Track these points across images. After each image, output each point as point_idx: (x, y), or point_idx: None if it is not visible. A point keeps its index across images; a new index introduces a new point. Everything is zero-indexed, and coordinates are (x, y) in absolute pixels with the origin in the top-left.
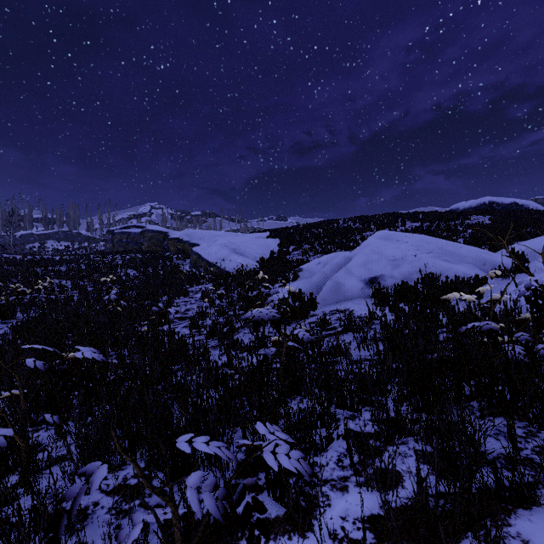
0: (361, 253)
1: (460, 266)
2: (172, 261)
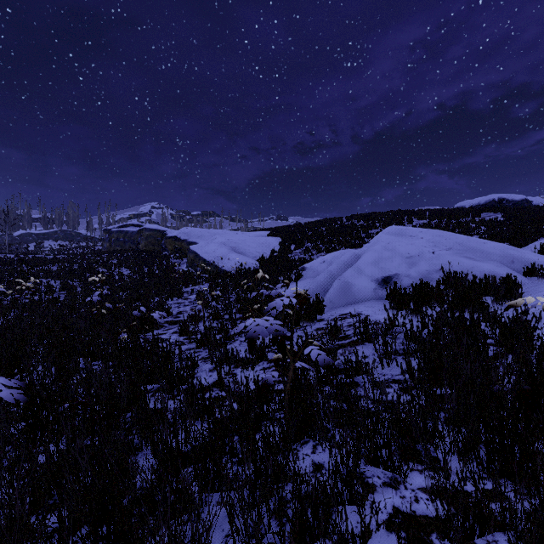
0: (372, 250)
1: (486, 264)
2: (169, 260)
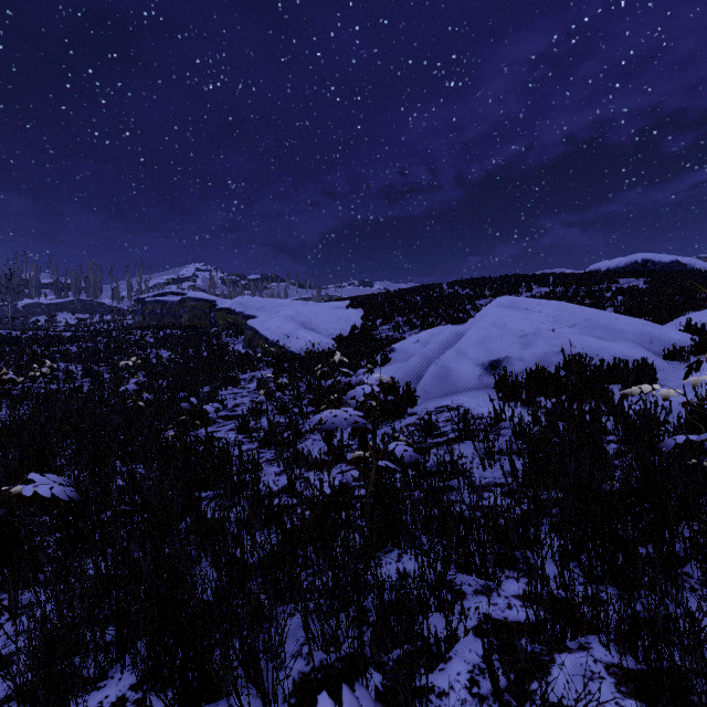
0: (477, 327)
1: (617, 344)
2: (221, 339)
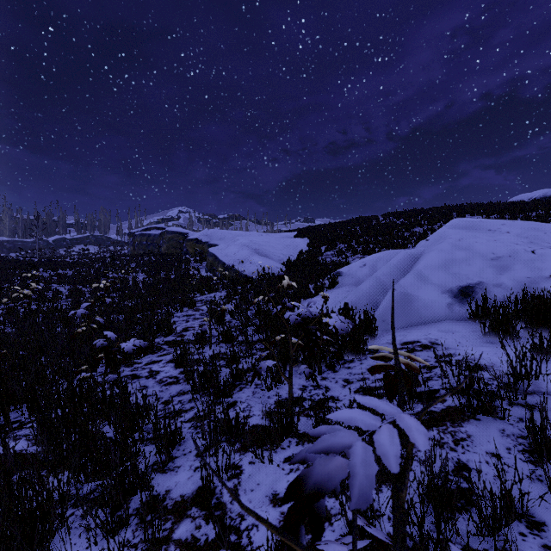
0: (437, 249)
1: None
2: (189, 264)
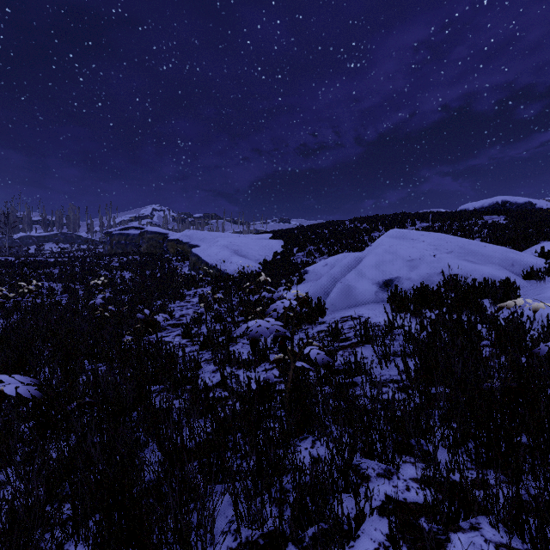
0: (373, 253)
1: (486, 267)
2: (171, 263)
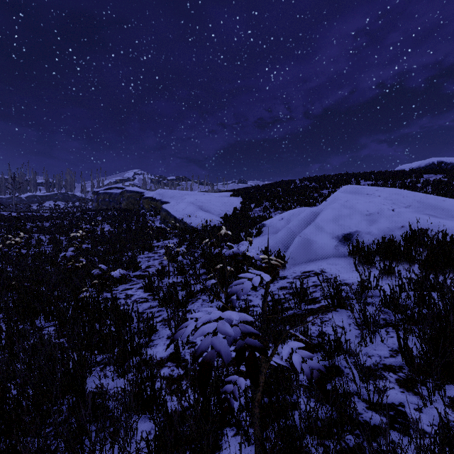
0: (330, 208)
1: (450, 221)
2: (145, 217)
